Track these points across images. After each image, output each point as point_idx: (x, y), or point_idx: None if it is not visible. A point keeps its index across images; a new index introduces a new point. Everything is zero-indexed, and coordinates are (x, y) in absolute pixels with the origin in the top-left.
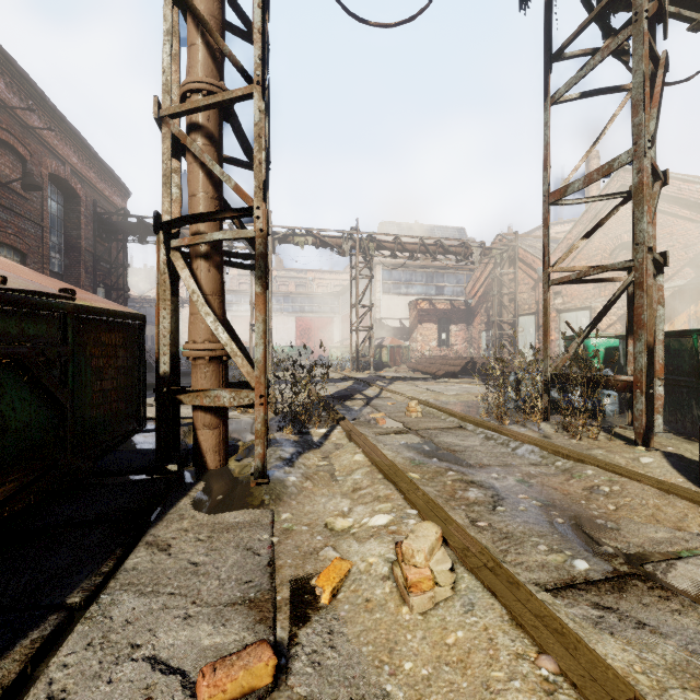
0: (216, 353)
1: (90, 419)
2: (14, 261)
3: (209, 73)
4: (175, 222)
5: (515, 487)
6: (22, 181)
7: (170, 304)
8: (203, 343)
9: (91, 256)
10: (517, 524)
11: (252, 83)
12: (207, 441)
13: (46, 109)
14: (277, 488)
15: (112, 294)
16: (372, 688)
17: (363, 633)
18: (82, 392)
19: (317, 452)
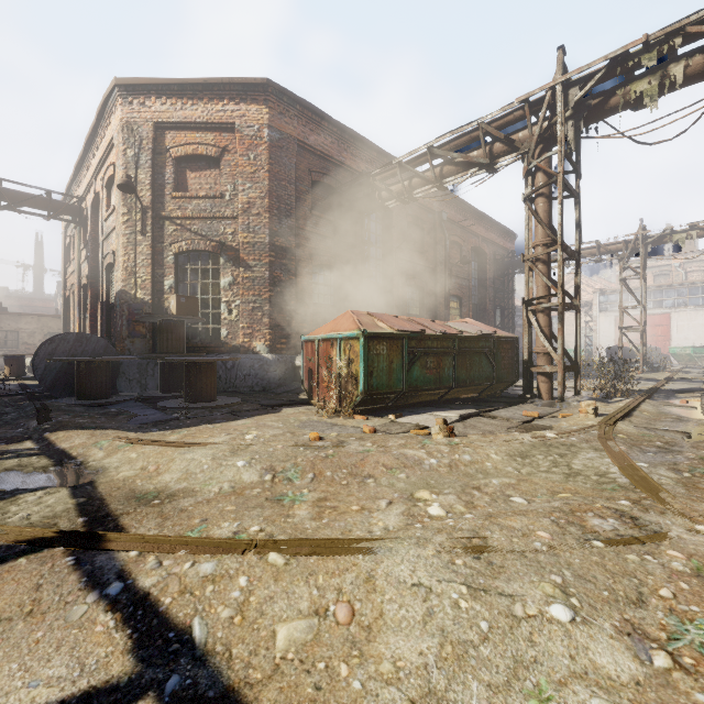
0: (545, 352)
1: (500, 373)
2: (457, 303)
3: (543, 236)
4: (529, 301)
5: (703, 423)
6: (462, 261)
7: (527, 332)
8: (540, 348)
9: (492, 289)
10: (665, 424)
11: (557, 244)
12: (542, 388)
13: (470, 212)
14: (565, 404)
15: (504, 312)
16: (559, 422)
17: (564, 419)
18: (498, 363)
19: (604, 404)
